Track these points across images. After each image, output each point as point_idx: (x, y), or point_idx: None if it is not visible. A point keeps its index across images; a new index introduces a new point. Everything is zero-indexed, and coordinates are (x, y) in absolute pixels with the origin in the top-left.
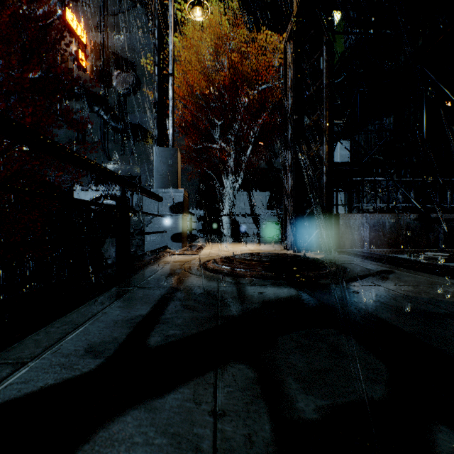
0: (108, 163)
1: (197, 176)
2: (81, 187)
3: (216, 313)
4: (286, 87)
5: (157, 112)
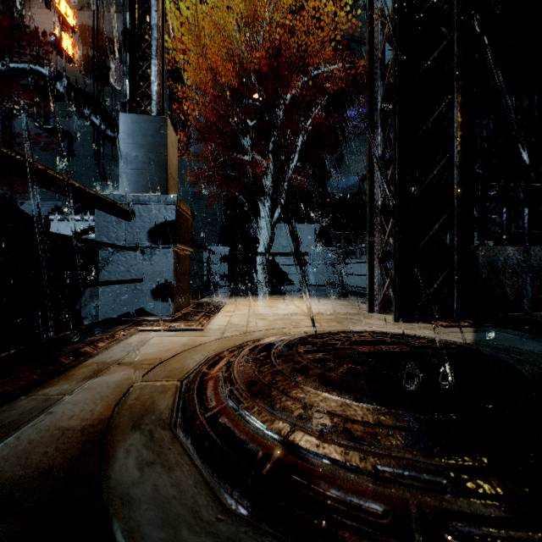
0: (101, 184)
1: (221, 201)
2: (61, 216)
3: None
4: (373, 13)
5: (128, 50)
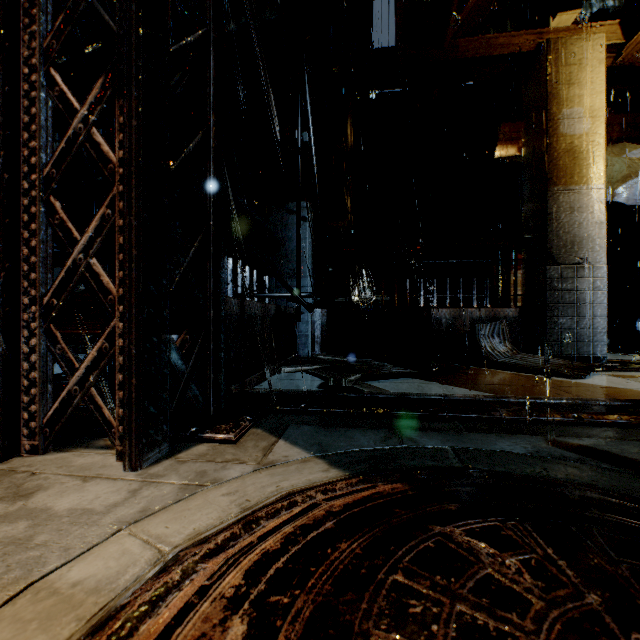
0: None
1: None
2: None
3: None
4: None
5: None
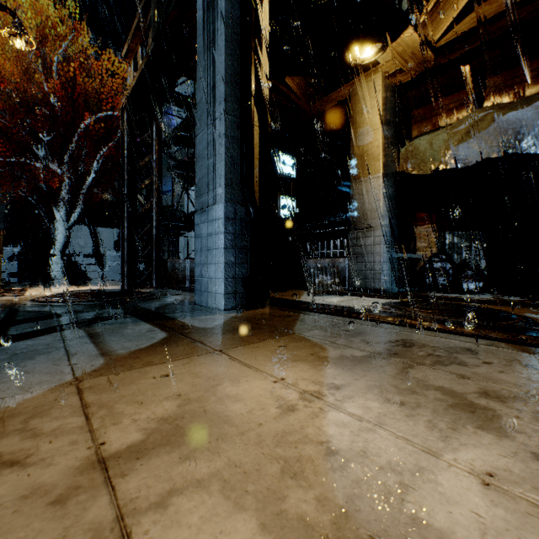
0: None
1: (3, 197)
2: None
3: (53, 312)
4: (124, 148)
5: None
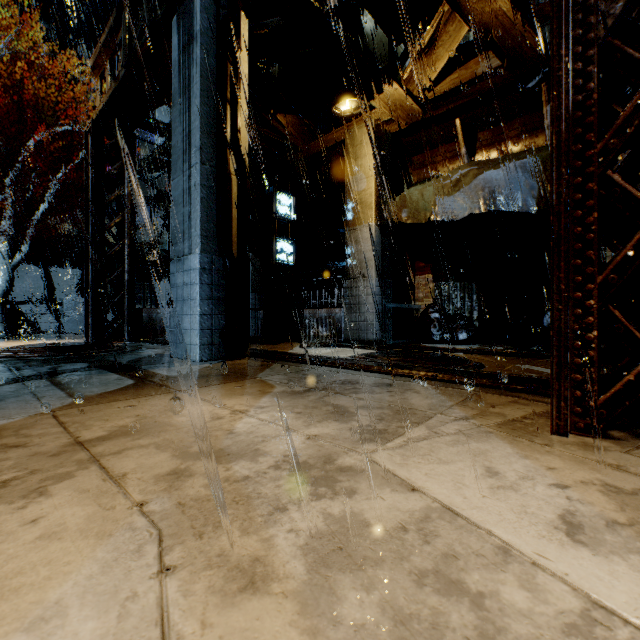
0: None
1: None
2: None
3: (7, 366)
4: (88, 178)
5: None
